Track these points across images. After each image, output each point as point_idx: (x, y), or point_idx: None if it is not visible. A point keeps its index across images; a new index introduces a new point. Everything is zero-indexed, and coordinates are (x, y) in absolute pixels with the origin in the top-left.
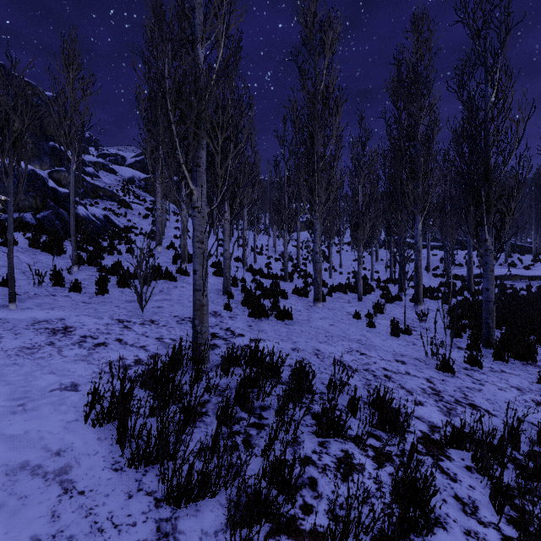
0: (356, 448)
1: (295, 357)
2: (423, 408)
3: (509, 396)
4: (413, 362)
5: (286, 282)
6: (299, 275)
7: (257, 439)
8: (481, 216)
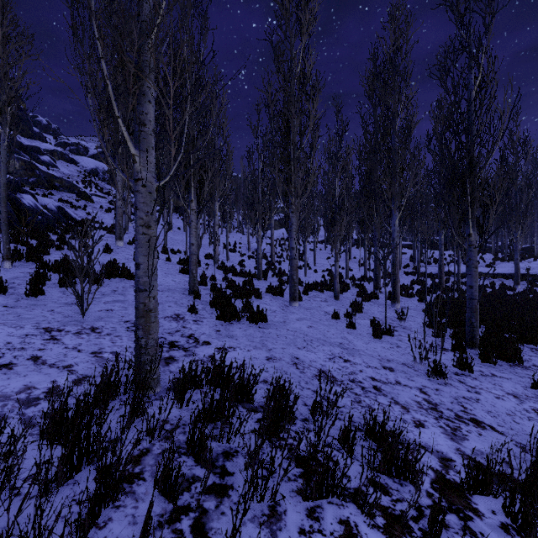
0: (359, 513)
1: (271, 370)
2: (426, 431)
3: (509, 406)
4: (402, 368)
5: (259, 280)
6: (274, 273)
7: (215, 520)
8: (465, 210)
